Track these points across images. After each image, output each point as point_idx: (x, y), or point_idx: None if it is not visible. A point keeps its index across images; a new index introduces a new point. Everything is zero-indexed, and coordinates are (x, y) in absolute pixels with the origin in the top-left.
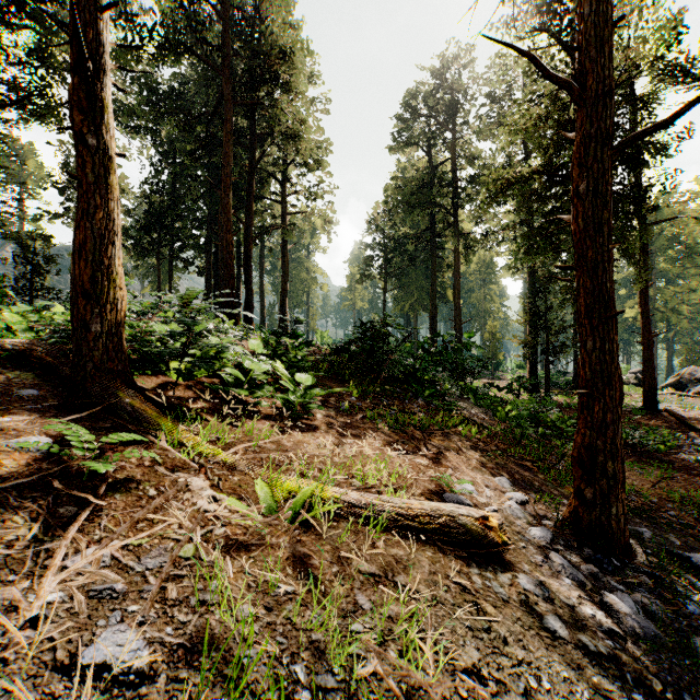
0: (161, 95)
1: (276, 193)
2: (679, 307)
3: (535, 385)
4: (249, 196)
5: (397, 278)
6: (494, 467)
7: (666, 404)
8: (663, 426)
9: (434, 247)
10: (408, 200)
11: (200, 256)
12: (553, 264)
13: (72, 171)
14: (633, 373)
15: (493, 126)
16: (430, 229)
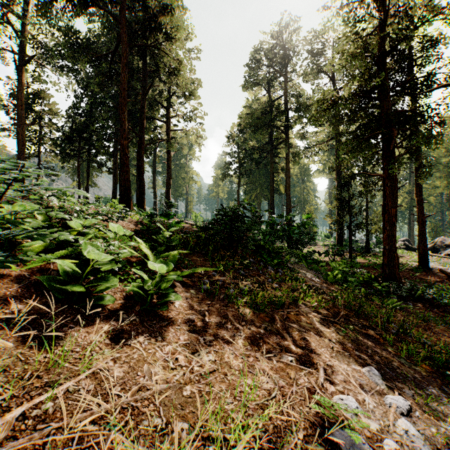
0: (78, 43)
1: (162, 115)
2: (428, 198)
3: (341, 250)
4: (142, 115)
5: (247, 177)
6: (353, 347)
7: (431, 263)
8: (437, 281)
9: (272, 156)
10: (255, 123)
11: (109, 160)
12: (352, 167)
13: (14, 96)
14: (402, 241)
15: (313, 72)
16: (269, 143)
